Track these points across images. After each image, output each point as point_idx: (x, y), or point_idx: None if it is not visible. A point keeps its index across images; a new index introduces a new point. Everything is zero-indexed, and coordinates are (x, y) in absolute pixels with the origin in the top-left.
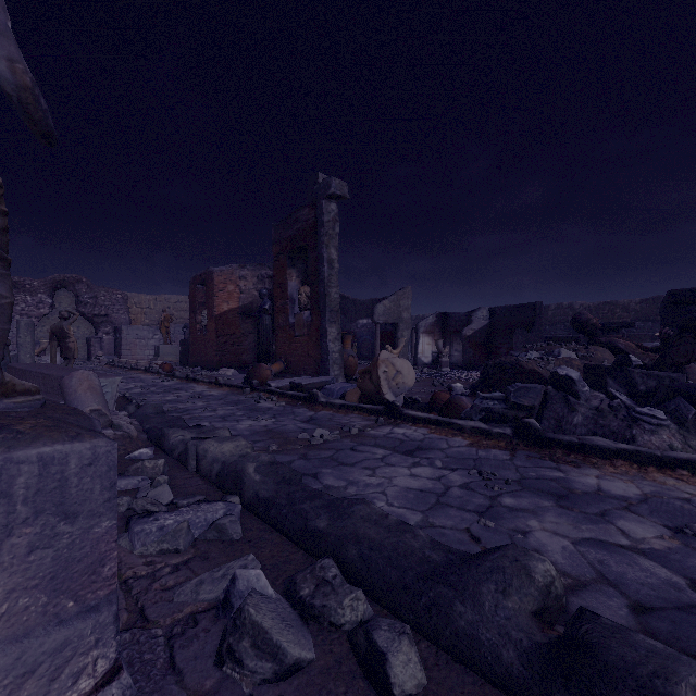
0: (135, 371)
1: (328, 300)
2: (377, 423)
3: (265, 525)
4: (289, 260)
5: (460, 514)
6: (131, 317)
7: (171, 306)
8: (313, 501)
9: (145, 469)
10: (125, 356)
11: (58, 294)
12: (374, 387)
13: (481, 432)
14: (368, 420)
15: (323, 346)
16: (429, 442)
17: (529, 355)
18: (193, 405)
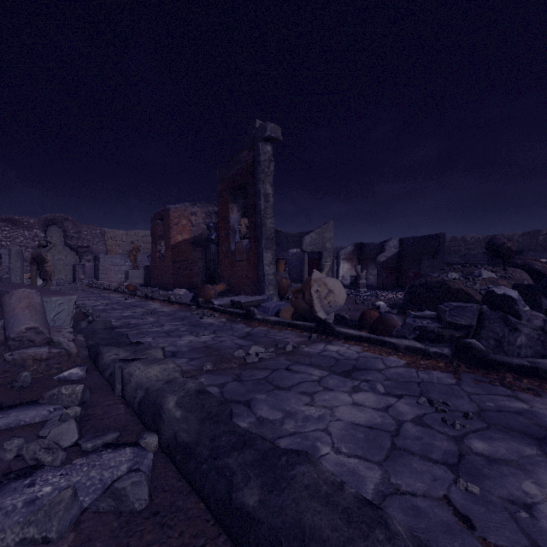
0: (107, 291)
1: (264, 229)
2: (310, 340)
3: (182, 481)
4: (231, 196)
5: (427, 469)
6: (107, 247)
7: (139, 239)
8: (242, 454)
9: (60, 396)
10: (102, 279)
11: (50, 229)
12: (307, 305)
13: (416, 351)
14: (301, 336)
15: (260, 269)
16: (364, 361)
17: (449, 275)
18: (144, 320)
